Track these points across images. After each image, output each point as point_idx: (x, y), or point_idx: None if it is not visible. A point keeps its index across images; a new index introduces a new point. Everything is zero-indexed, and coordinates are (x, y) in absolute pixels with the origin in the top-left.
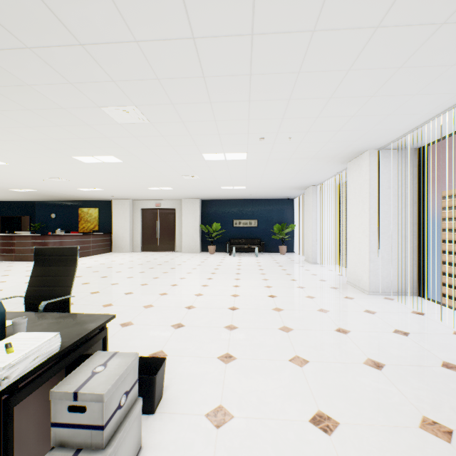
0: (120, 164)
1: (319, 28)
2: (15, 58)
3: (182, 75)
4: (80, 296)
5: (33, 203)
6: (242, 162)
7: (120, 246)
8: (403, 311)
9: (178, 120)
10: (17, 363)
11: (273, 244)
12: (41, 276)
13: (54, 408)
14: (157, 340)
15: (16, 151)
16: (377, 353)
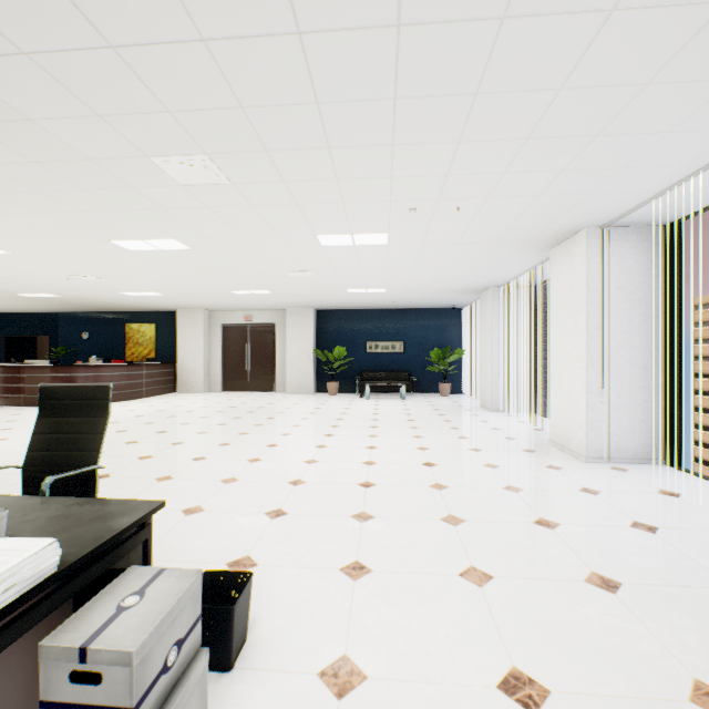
0: (187, 253)
1: (513, 12)
2: (4, 71)
3: (282, 101)
4: (122, 464)
5: (54, 316)
6: (381, 249)
7: (190, 383)
8: (644, 489)
9: (277, 179)
10: None
11: (429, 380)
12: (50, 432)
13: (45, 675)
14: (241, 539)
15: (21, 232)
16: (607, 562)
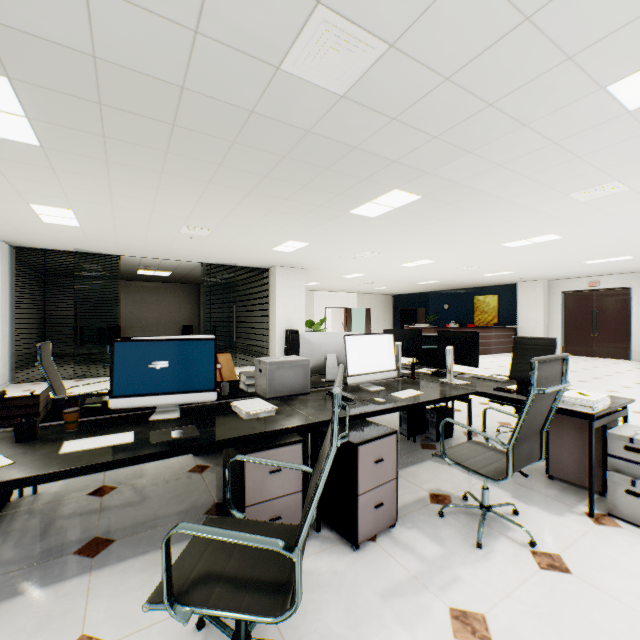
0: (556, 241)
1: None
2: (507, 186)
3: None
4: None
5: (426, 294)
6: None
7: None
8: None
9: None
10: (597, 402)
11: None
12: (520, 361)
13: (609, 444)
14: None
15: (451, 250)
16: None
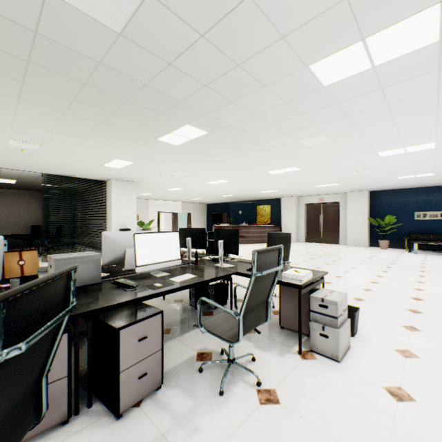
0: (298, 172)
1: None
2: (263, 131)
3: (367, 108)
4: None
5: (228, 204)
6: (428, 151)
7: None
8: None
9: (357, 134)
10: (303, 276)
11: None
12: None
13: (311, 303)
14: None
15: (237, 174)
16: None
